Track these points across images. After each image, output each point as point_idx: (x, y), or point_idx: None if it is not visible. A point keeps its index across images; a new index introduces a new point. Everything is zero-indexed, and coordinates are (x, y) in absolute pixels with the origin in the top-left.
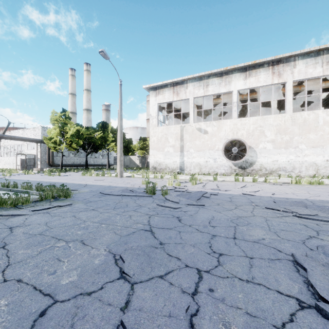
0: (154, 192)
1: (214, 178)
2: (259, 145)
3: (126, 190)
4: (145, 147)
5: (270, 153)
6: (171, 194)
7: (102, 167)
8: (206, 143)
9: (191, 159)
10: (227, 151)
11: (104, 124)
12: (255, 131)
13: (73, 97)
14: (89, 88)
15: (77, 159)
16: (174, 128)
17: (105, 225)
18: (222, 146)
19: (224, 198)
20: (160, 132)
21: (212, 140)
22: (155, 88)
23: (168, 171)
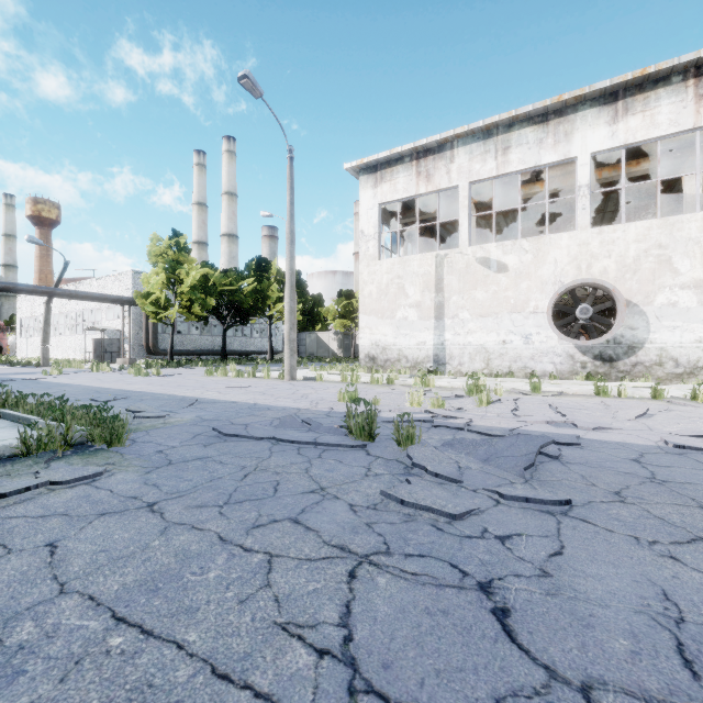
0: (373, 432)
1: (532, 386)
2: (655, 298)
3: (291, 422)
4: (351, 312)
5: (689, 318)
6: (425, 437)
7: (257, 358)
8: (503, 296)
9: (463, 337)
10: (560, 315)
11: (261, 262)
12: (644, 261)
13: (201, 210)
14: (232, 190)
15: (206, 340)
16: (419, 261)
17: (123, 640)
18: (546, 303)
19: (619, 464)
20: (386, 272)
21: (519, 286)
22: (373, 168)
23: (404, 367)
